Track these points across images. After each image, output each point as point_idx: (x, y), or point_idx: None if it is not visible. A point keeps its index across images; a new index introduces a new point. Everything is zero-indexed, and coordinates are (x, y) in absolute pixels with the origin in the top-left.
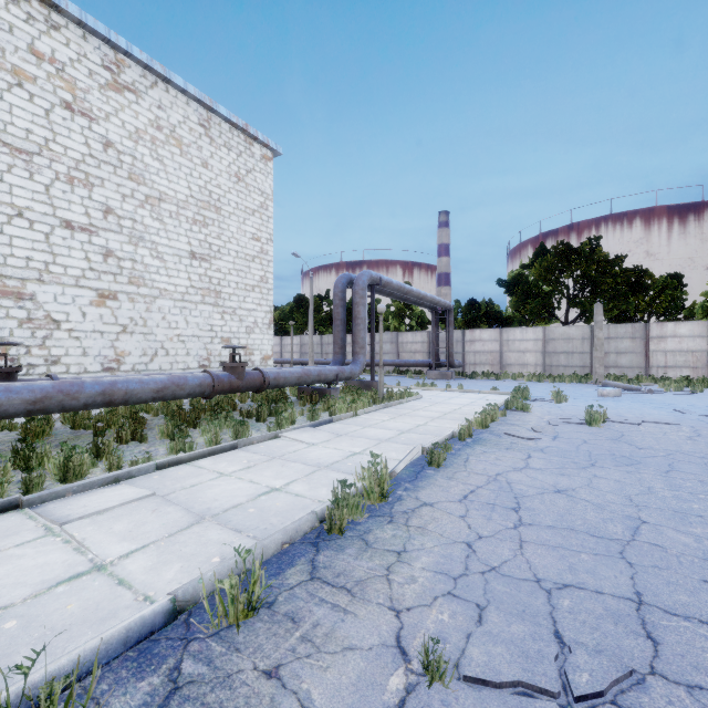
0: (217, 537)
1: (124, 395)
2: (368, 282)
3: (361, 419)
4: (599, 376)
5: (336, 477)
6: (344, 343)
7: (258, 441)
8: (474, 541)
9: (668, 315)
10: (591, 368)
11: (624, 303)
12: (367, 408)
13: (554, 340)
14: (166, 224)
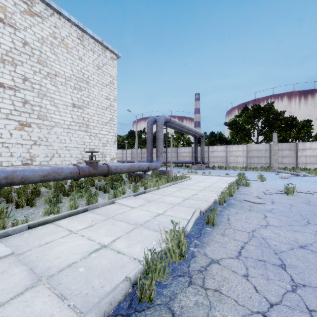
0: (41, 307)
1: (21, 179)
2: (164, 120)
3: (161, 191)
4: (275, 168)
5: (147, 234)
6: (152, 151)
7: (101, 206)
8: (268, 311)
9: (304, 139)
10: (269, 164)
11: (285, 133)
12: (164, 185)
13: (252, 151)
14: (59, 88)
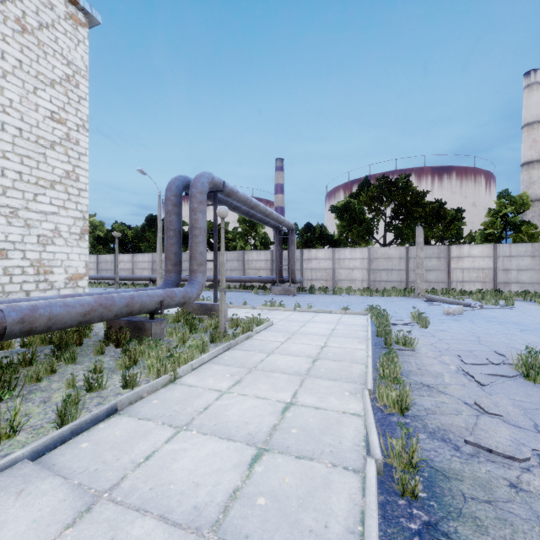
0: None
1: None
2: (210, 186)
3: (180, 392)
4: (420, 291)
5: None
6: (179, 259)
7: None
8: None
9: (451, 241)
10: (406, 283)
11: (428, 229)
12: (198, 360)
13: (377, 259)
14: None
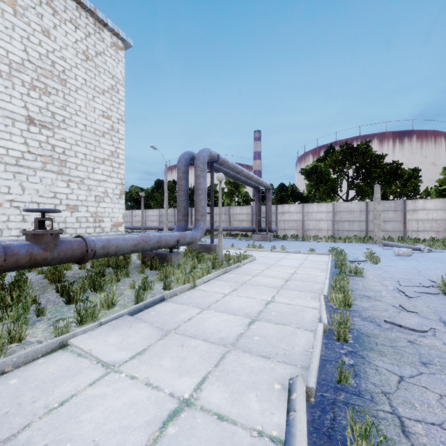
0: None
1: None
2: (208, 158)
3: (199, 293)
4: (377, 238)
5: None
6: (187, 211)
7: (16, 365)
8: None
9: (409, 196)
10: (366, 232)
11: (386, 187)
12: (207, 277)
13: (341, 212)
14: None
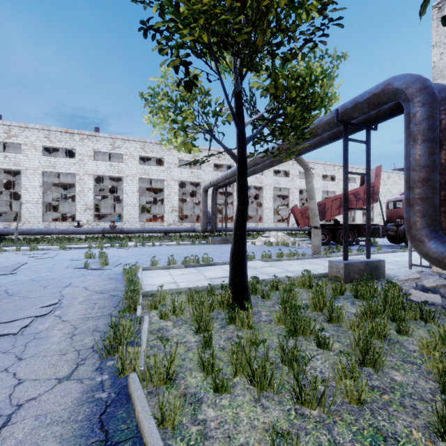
0: None
1: None
2: None
3: None
4: None
5: None
6: None
7: None
8: None
9: None
10: None
11: None
12: None
13: None
14: None
